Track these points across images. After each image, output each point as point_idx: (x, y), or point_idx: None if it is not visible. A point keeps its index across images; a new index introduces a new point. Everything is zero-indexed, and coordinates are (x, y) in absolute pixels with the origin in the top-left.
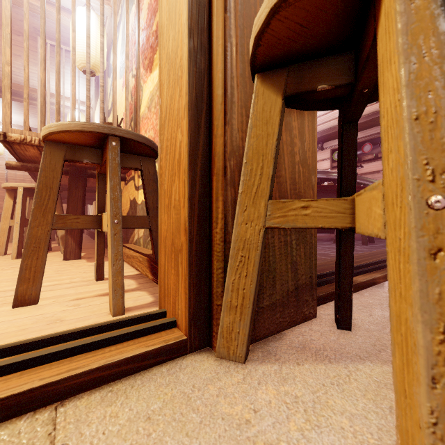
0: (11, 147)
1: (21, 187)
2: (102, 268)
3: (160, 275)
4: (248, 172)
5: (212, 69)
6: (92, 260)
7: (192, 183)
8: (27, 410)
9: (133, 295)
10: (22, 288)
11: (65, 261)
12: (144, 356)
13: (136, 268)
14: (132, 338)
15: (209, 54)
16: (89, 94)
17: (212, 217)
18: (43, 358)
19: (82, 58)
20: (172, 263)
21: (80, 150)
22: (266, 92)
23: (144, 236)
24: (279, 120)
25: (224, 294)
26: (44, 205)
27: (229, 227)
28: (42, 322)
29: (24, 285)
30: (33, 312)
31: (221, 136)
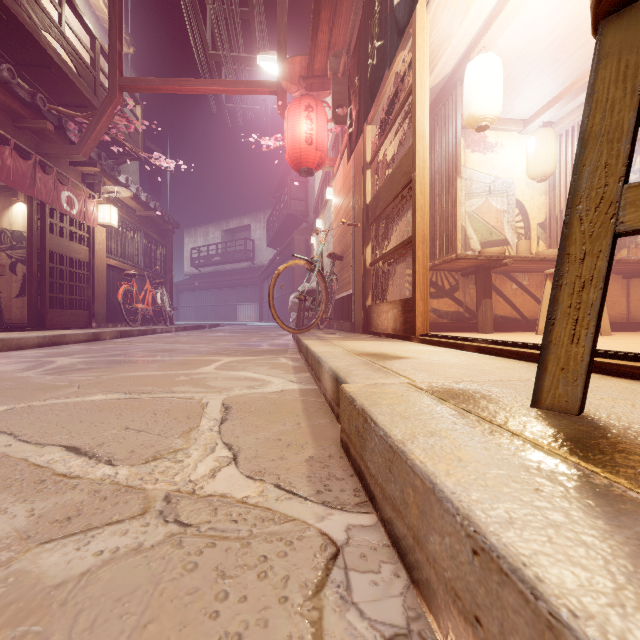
0: None
1: None
2: None
3: None
4: None
5: None
6: None
7: None
8: (604, 373)
9: None
10: None
11: None
12: None
13: None
14: None
15: None
16: None
17: None
18: (629, 357)
19: None
20: None
21: None
22: None
23: None
24: None
25: None
26: None
27: None
28: None
29: None
30: None
31: None
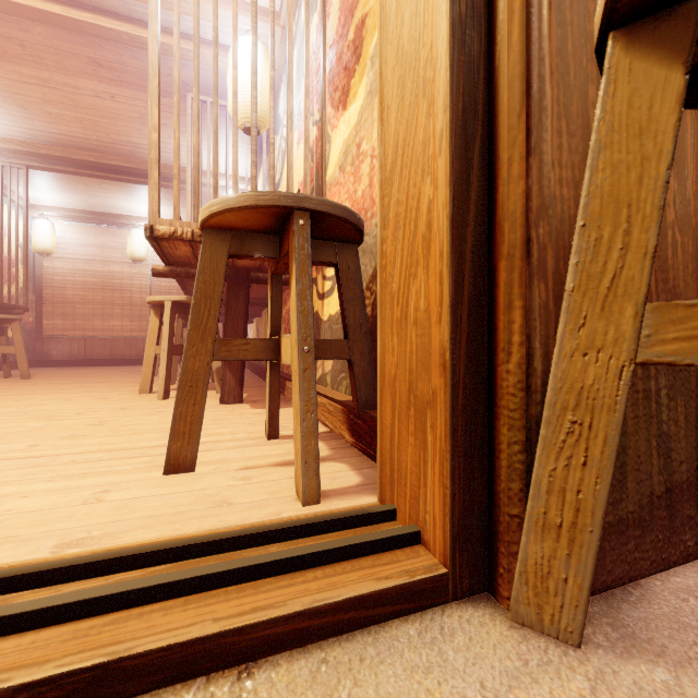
0: (159, 246)
1: (169, 301)
2: (276, 420)
3: (381, 443)
4: (590, 246)
5: (496, 51)
6: (257, 405)
7: (458, 277)
8: (197, 673)
9: (327, 468)
10: (175, 446)
11: (222, 405)
12: (374, 598)
13: (323, 421)
14: (348, 558)
15: (488, 25)
16: (255, 159)
17: (496, 340)
18: (215, 578)
19: (243, 111)
20: (410, 426)
21: (249, 239)
22: (639, 65)
23: (333, 371)
24: (677, 122)
25: (530, 497)
26: (203, 324)
27: (535, 361)
28: (204, 504)
29: (178, 442)
30: (189, 484)
31: (519, 179)
